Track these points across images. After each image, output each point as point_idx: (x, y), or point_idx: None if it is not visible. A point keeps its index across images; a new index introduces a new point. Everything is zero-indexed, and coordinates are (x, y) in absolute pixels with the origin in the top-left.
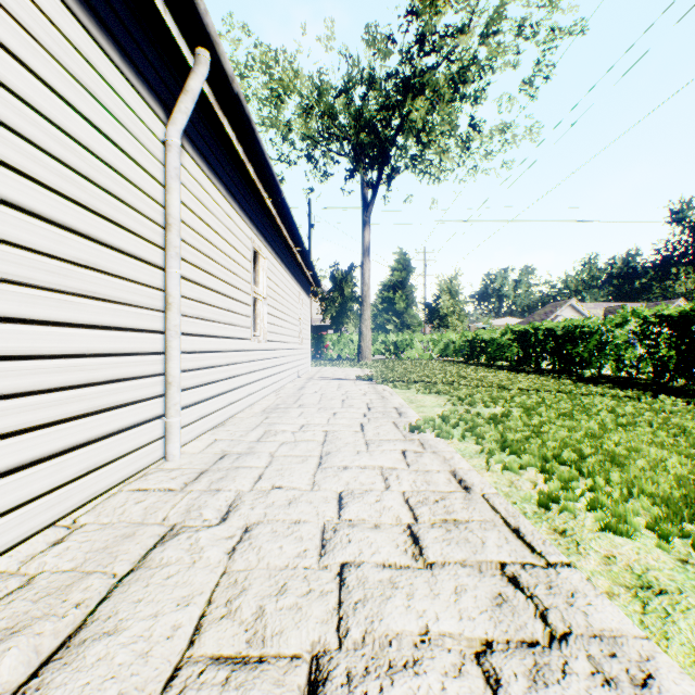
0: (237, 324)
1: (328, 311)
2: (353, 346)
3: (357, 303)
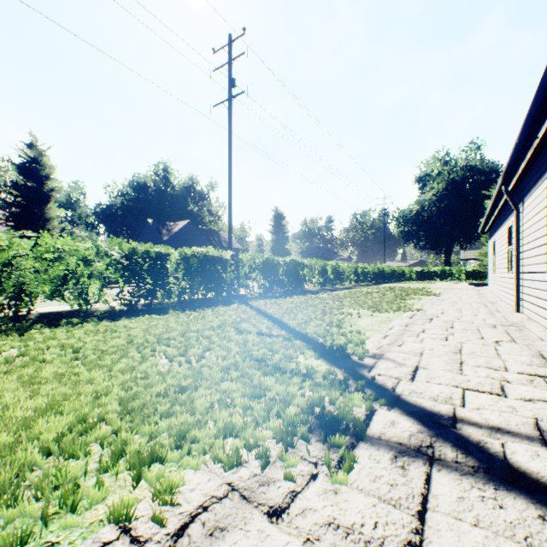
0: (539, 262)
1: None
2: None
3: None
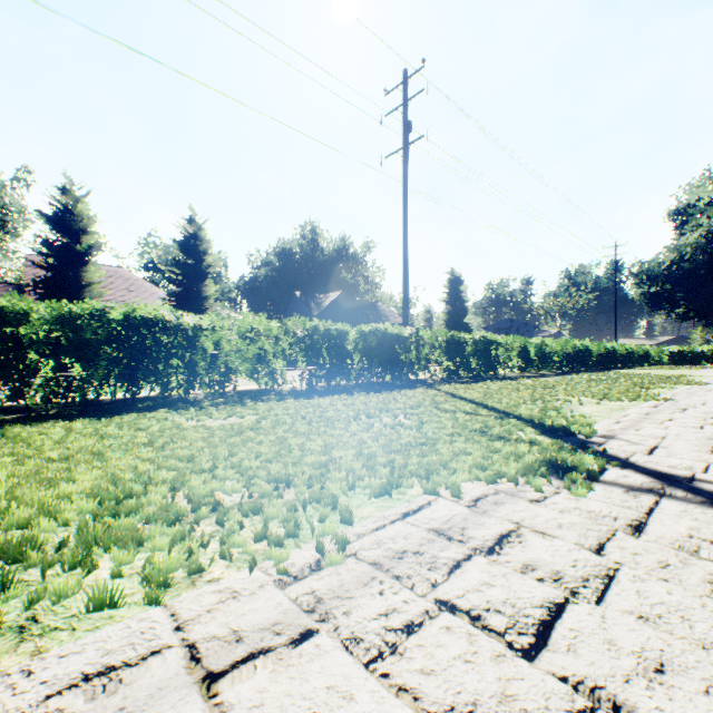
0: None
1: None
2: None
3: None
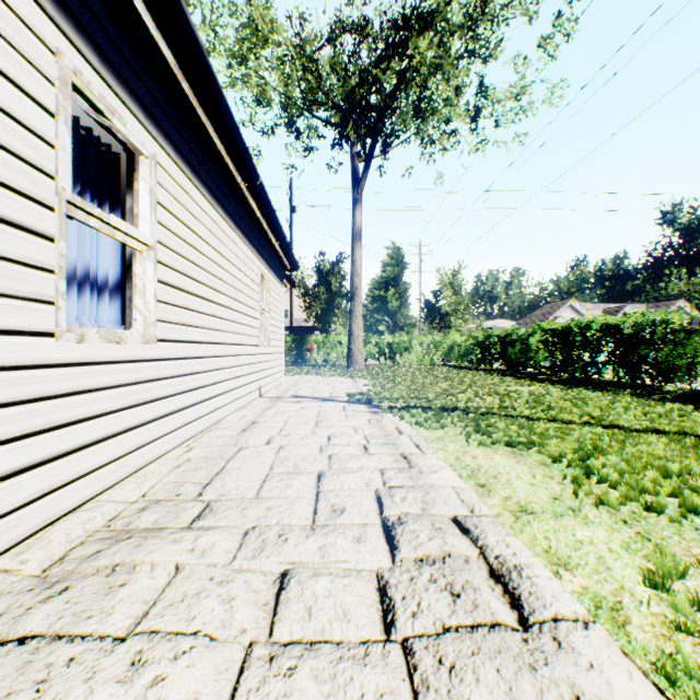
0: None
1: (312, 308)
2: (341, 349)
3: (346, 299)
